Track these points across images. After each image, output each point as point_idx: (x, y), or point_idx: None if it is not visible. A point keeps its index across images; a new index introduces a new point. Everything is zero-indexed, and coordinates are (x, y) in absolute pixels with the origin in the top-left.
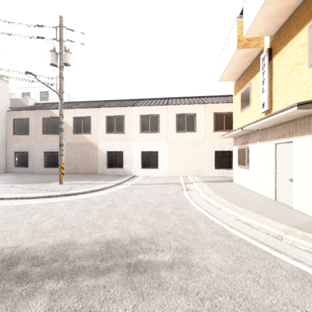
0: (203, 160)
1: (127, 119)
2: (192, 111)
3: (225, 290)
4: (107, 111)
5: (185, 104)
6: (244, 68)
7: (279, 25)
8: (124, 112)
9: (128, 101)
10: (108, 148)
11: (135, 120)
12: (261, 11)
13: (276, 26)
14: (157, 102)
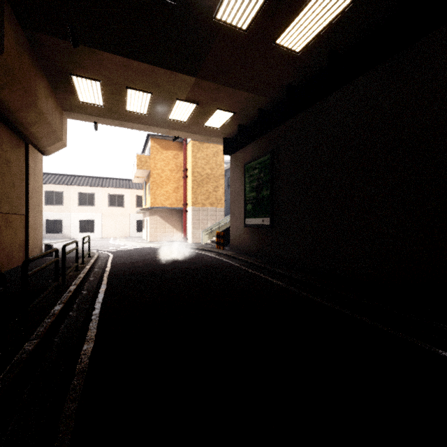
0: (129, 226)
1: (67, 195)
2: (121, 193)
3: (110, 247)
4: (46, 187)
5: (115, 187)
6: (143, 181)
7: (146, 176)
8: (63, 189)
9: (64, 176)
10: (48, 217)
11: (74, 196)
12: (136, 174)
13: (145, 176)
14: (93, 181)
